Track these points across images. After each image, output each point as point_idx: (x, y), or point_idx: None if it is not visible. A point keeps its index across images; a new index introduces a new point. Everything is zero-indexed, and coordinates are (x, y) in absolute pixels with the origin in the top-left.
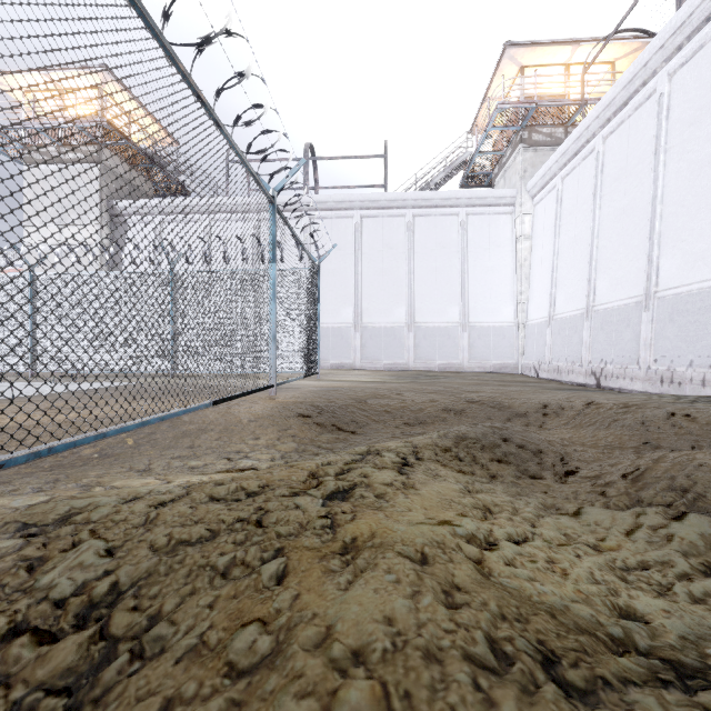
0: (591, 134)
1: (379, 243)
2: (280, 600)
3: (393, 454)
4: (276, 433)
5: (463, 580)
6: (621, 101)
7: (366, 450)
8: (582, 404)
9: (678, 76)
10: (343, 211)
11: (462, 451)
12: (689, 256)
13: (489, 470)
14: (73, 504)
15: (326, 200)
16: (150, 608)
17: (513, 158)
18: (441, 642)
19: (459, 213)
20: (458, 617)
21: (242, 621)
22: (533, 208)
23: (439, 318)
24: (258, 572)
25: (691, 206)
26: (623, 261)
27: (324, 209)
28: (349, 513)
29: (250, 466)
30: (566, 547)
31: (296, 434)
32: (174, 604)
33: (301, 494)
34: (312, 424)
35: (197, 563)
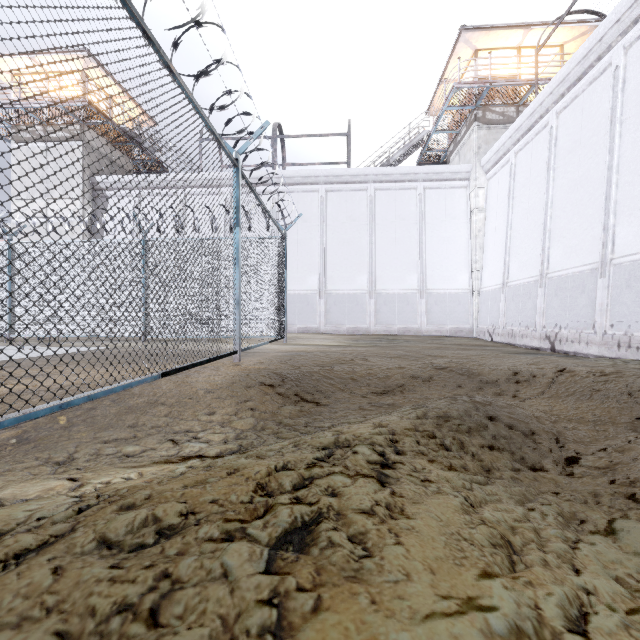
0: (545, 110)
1: (342, 216)
2: None
3: (368, 449)
4: (233, 406)
5: None
6: (575, 77)
7: (333, 440)
8: (554, 372)
9: (634, 48)
10: (309, 186)
11: (447, 437)
12: None
13: (481, 461)
14: None
15: (292, 175)
16: None
17: (468, 136)
18: None
19: (417, 187)
20: None
21: None
22: (487, 182)
23: (398, 285)
24: None
25: None
26: (578, 230)
27: (291, 184)
28: (309, 592)
29: (197, 452)
30: (639, 616)
31: (255, 407)
32: None
33: (237, 538)
34: (274, 395)
35: None
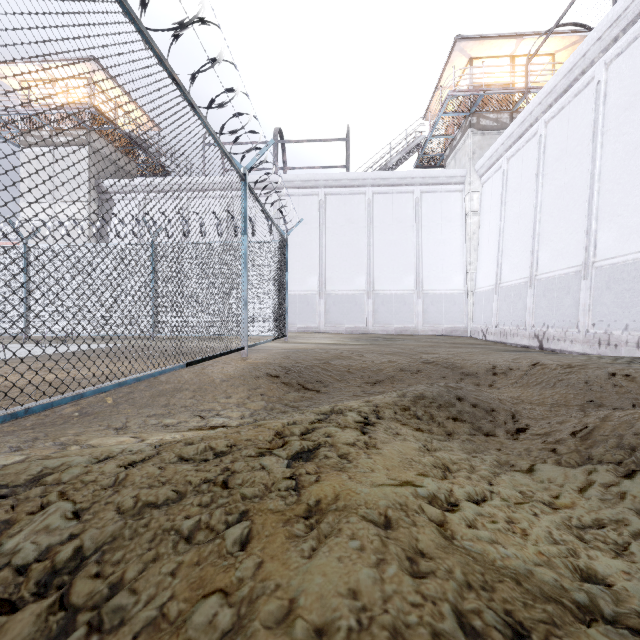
0: (534, 119)
1: (341, 218)
2: (243, 568)
3: (356, 414)
4: (246, 392)
5: (427, 545)
6: (562, 89)
7: (329, 409)
8: (528, 365)
9: (614, 65)
10: (309, 189)
11: (420, 410)
12: (624, 229)
13: (445, 428)
14: (47, 464)
15: (293, 179)
16: (112, 575)
17: (463, 141)
18: (408, 618)
19: (414, 191)
20: (424, 588)
21: (204, 591)
22: (481, 186)
23: (396, 286)
24: (222, 537)
25: (626, 183)
26: (564, 234)
27: (292, 187)
28: (313, 474)
29: (221, 423)
30: (523, 505)
31: (264, 393)
32: (137, 571)
33: (267, 455)
34: (280, 384)
35: (162, 527)
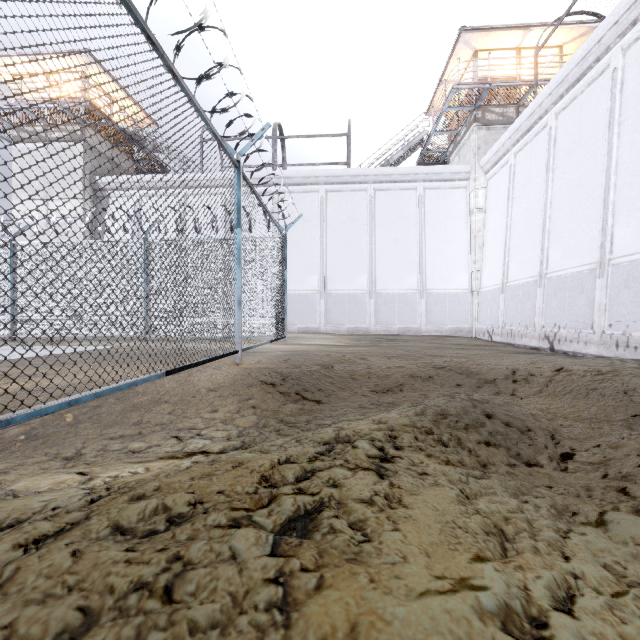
0: (544, 111)
1: (342, 216)
2: None
3: (368, 444)
4: (236, 404)
5: None
6: (574, 78)
7: (333, 436)
8: (551, 371)
9: (632, 50)
10: (309, 186)
11: (445, 433)
12: None
13: (478, 457)
14: None
15: (293, 176)
16: None
17: (468, 136)
18: None
19: (417, 188)
20: None
21: None
22: (486, 182)
23: (398, 285)
24: None
25: None
26: (576, 230)
27: (292, 184)
28: (312, 572)
29: (201, 448)
30: (623, 599)
31: (257, 405)
32: None
33: (244, 524)
34: (275, 394)
35: None
